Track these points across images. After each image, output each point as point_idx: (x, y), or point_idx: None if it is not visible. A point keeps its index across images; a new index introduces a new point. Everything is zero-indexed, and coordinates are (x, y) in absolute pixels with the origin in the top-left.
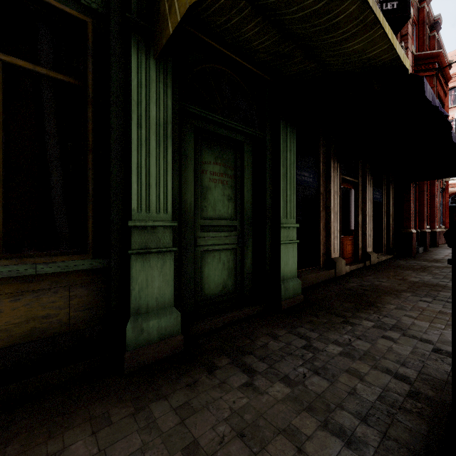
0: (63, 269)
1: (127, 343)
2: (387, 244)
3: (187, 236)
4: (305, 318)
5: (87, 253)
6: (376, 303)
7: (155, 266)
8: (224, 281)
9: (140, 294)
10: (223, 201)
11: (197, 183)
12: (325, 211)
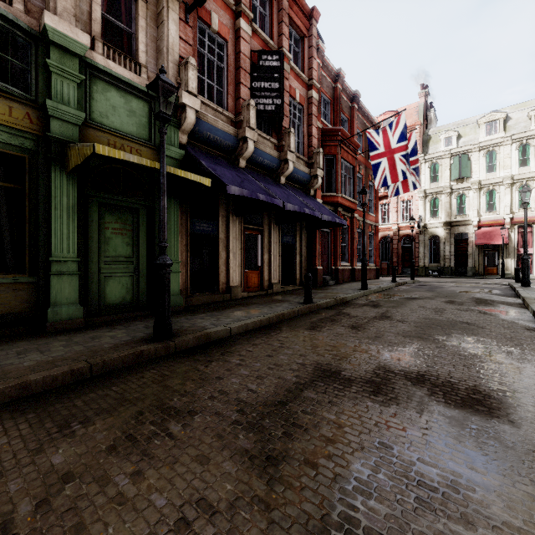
0: (12, 281)
1: (49, 318)
2: (300, 278)
3: (93, 267)
4: (171, 315)
5: (26, 274)
6: (226, 309)
7: (66, 281)
8: (123, 296)
9: (57, 295)
10: (123, 246)
11: (101, 235)
12: (226, 251)
